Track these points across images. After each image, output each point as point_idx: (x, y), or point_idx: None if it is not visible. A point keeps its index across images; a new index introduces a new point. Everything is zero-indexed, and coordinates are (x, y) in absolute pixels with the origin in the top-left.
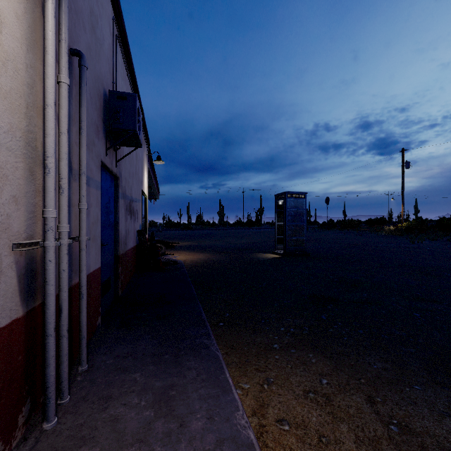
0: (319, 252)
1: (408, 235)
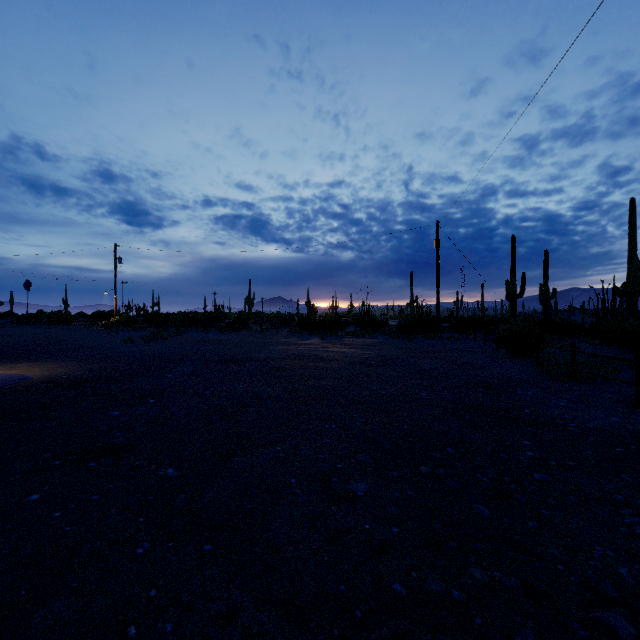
0: (2, 344)
1: (119, 328)
